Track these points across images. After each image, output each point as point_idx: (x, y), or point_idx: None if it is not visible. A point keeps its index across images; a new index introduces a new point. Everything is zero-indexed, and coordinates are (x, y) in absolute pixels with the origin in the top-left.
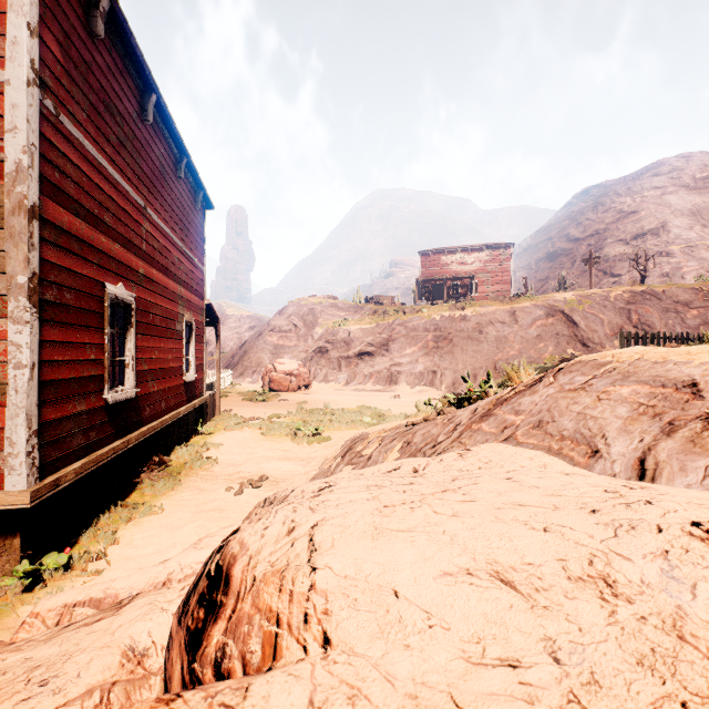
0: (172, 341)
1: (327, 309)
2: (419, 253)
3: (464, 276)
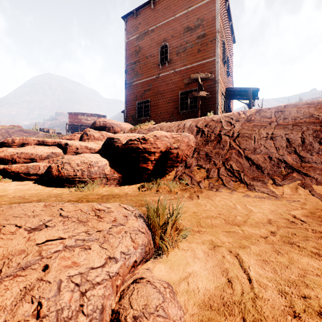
0: None
1: (17, 131)
2: (68, 112)
3: (87, 125)
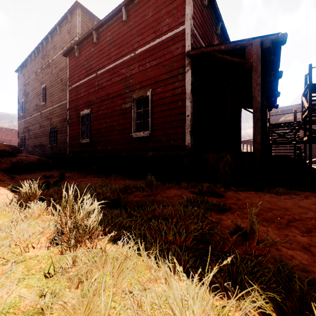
0: (119, 116)
1: None
2: None
3: None
